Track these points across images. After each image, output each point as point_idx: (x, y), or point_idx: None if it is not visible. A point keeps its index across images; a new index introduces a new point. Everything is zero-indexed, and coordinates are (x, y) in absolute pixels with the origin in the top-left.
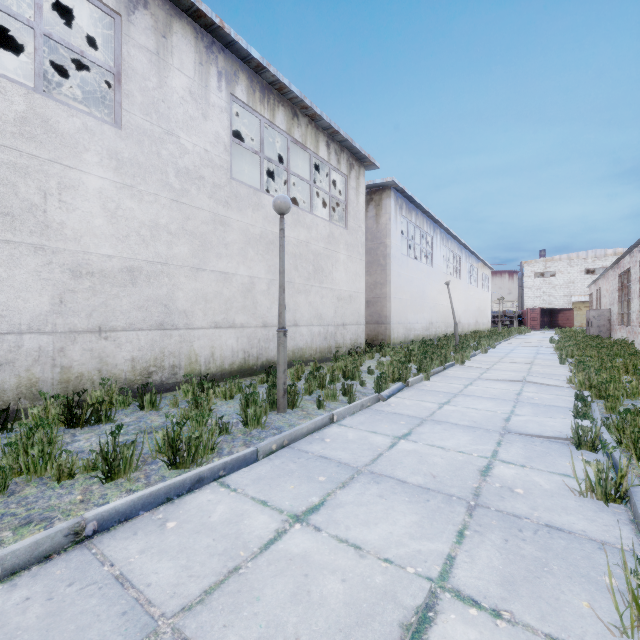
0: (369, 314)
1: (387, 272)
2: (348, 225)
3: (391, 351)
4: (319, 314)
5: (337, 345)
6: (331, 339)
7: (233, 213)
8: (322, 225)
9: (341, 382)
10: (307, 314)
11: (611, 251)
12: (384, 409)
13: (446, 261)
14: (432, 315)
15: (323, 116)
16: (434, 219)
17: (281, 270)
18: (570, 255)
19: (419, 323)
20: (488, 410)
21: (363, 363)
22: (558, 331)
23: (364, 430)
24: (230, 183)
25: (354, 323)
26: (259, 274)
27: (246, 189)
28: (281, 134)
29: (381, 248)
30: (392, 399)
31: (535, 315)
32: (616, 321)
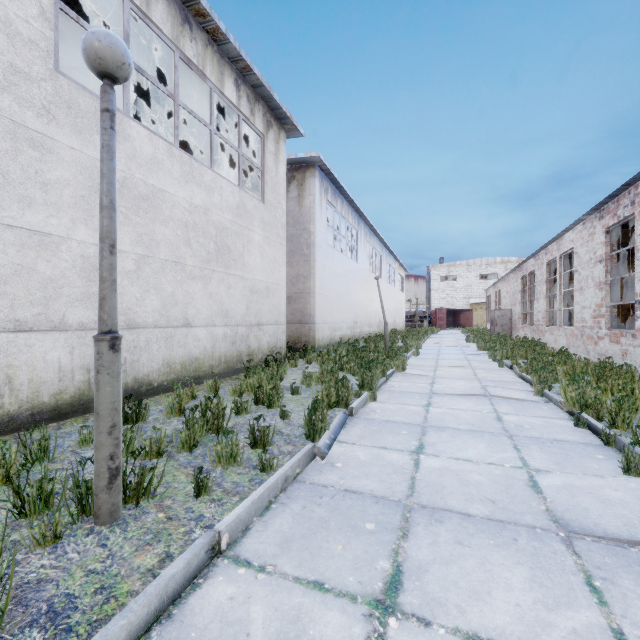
0: (290, 312)
1: (311, 263)
2: (265, 198)
3: (318, 356)
4: (224, 310)
5: (250, 351)
6: (242, 344)
7: (62, 133)
8: (229, 190)
9: (251, 413)
10: (206, 310)
11: (500, 259)
12: (326, 480)
13: (369, 258)
14: (357, 314)
15: (229, 37)
16: (359, 211)
17: (104, 201)
18: (468, 261)
19: (344, 323)
20: (489, 462)
21: (284, 374)
22: (464, 330)
23: (293, 579)
24: (54, 78)
25: (273, 322)
26: (119, 244)
27: (92, 100)
28: (162, 40)
29: (304, 235)
30: (335, 448)
31: (442, 315)
32: (518, 320)
